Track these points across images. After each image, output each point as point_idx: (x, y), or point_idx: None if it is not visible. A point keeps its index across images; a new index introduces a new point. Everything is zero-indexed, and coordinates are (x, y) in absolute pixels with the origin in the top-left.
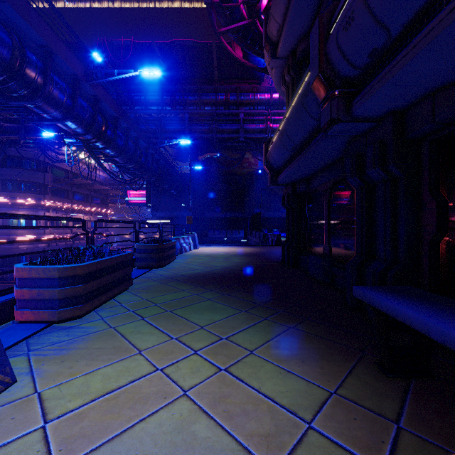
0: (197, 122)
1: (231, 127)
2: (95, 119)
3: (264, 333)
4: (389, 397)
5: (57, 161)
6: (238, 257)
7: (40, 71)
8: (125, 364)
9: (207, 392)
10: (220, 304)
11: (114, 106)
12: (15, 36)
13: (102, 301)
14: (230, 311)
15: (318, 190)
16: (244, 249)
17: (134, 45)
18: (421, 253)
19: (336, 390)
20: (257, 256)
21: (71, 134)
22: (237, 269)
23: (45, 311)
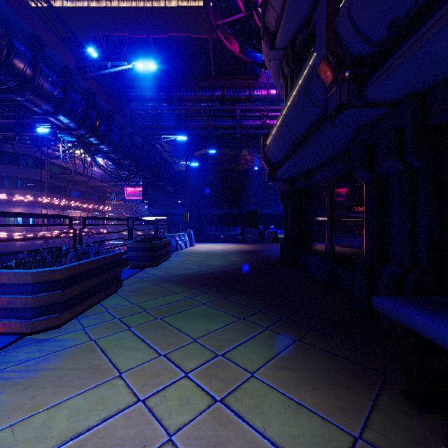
0: (193, 118)
1: (227, 123)
2: (88, 113)
3: (266, 348)
4: (431, 444)
5: (52, 157)
6: (235, 255)
7: (29, 62)
8: (100, 392)
9: (199, 436)
10: (216, 310)
11: (108, 100)
12: (1, 24)
13: (86, 307)
14: (227, 319)
15: (319, 186)
16: (241, 247)
17: (130, 40)
18: (445, 256)
19: (361, 434)
20: (254, 254)
21: (64, 128)
22: (234, 268)
23: (16, 322)
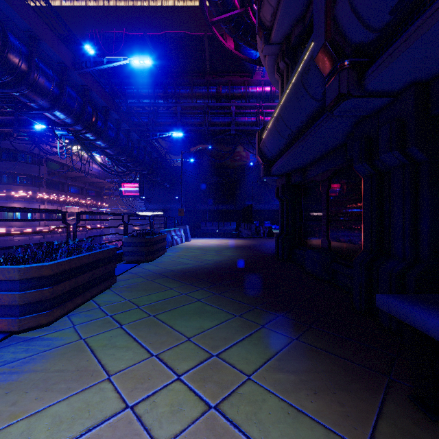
0: (189, 115)
1: (223, 120)
2: (85, 109)
3: (262, 348)
4: None
5: (50, 153)
6: (230, 250)
7: (25, 57)
8: (86, 397)
9: None
10: (211, 307)
11: (104, 97)
12: None
13: (77, 303)
14: (222, 316)
15: (315, 181)
16: (236, 242)
17: (126, 38)
18: None
19: None
20: (250, 249)
21: (60, 124)
22: (230, 263)
23: (3, 320)
